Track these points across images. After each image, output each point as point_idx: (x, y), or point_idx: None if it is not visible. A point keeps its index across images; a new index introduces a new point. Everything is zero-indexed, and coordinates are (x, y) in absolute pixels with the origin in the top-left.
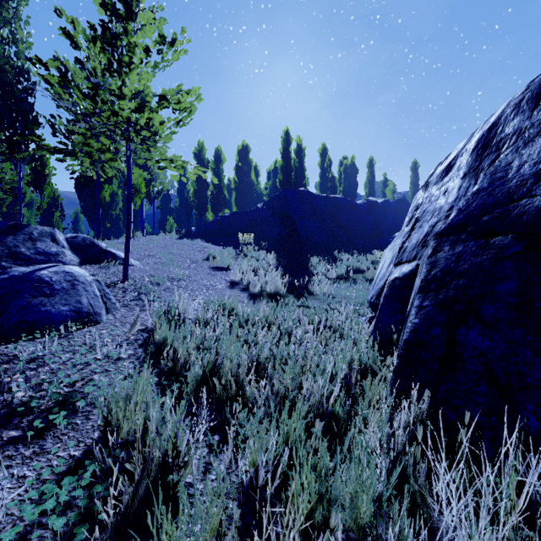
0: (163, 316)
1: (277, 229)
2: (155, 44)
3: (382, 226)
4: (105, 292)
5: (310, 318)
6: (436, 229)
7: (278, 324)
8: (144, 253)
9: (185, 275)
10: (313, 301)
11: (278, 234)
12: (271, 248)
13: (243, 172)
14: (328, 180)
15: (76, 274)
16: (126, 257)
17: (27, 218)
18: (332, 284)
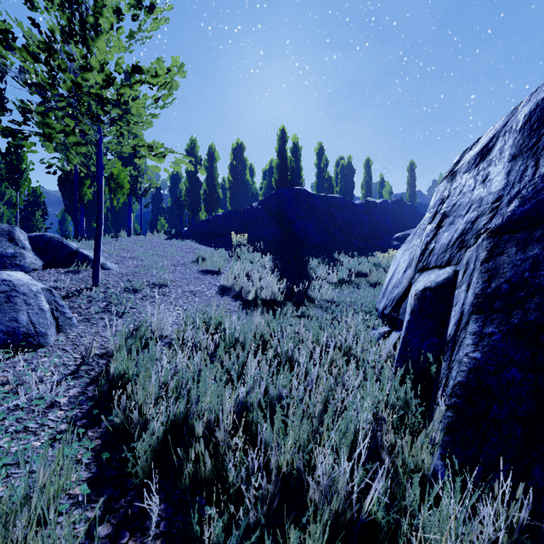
0: (123, 340)
1: (273, 229)
2: (128, 7)
3: (381, 227)
4: (57, 304)
5: (314, 333)
6: (479, 225)
7: (276, 346)
8: (126, 254)
9: (169, 280)
10: (314, 310)
11: (274, 235)
12: (267, 250)
13: (237, 171)
14: (325, 180)
15: (16, 282)
16: (95, 260)
17: (7, 217)
18: (334, 289)
